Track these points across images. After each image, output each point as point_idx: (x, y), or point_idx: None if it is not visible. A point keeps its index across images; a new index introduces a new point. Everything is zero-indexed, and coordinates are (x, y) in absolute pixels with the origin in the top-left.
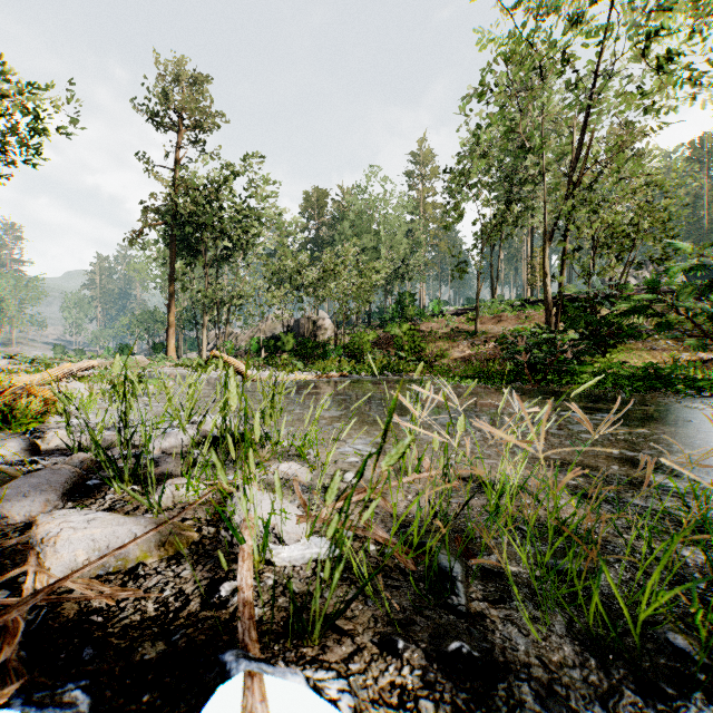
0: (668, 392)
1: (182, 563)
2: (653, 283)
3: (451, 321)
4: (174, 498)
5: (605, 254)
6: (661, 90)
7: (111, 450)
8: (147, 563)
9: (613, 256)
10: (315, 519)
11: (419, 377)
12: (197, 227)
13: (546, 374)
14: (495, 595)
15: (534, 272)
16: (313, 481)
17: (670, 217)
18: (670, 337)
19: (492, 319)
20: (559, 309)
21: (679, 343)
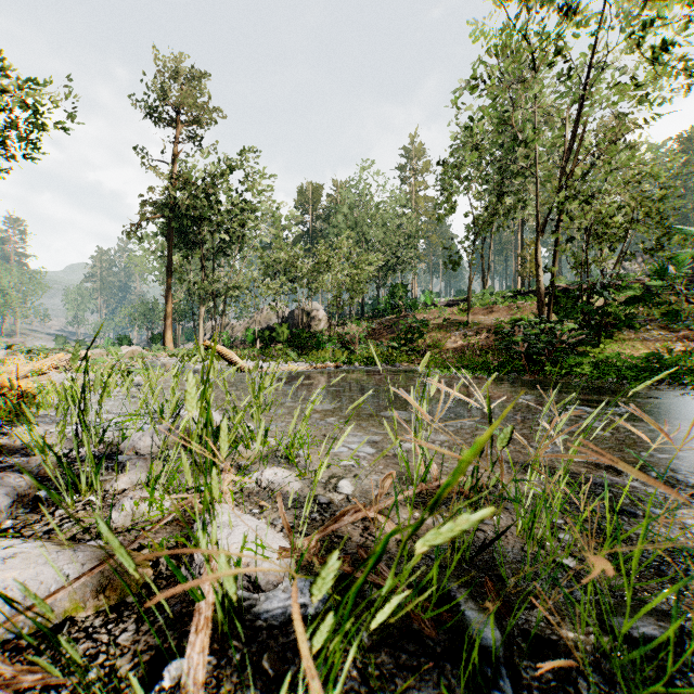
0: (672, 384)
1: (123, 618)
2: (659, 270)
3: (443, 312)
4: (134, 516)
5: (597, 245)
6: (654, 81)
7: (80, 450)
8: (78, 618)
9: (605, 247)
10: (301, 558)
11: (413, 367)
12: (194, 220)
13: (544, 365)
14: (556, 688)
15: (524, 264)
16: (302, 491)
17: (663, 208)
18: (680, 326)
19: (484, 310)
20: (552, 299)
21: (671, 334)
